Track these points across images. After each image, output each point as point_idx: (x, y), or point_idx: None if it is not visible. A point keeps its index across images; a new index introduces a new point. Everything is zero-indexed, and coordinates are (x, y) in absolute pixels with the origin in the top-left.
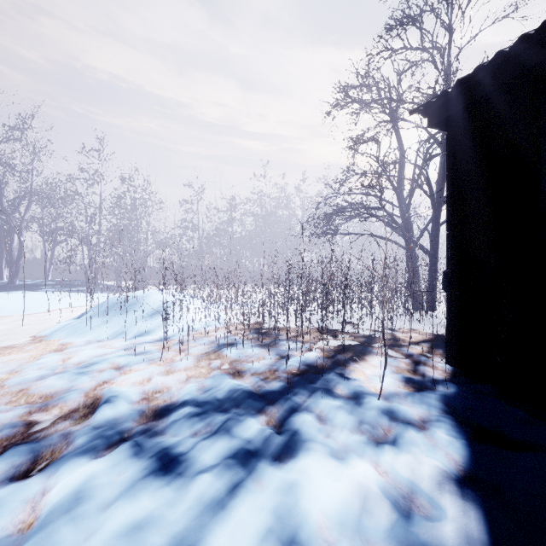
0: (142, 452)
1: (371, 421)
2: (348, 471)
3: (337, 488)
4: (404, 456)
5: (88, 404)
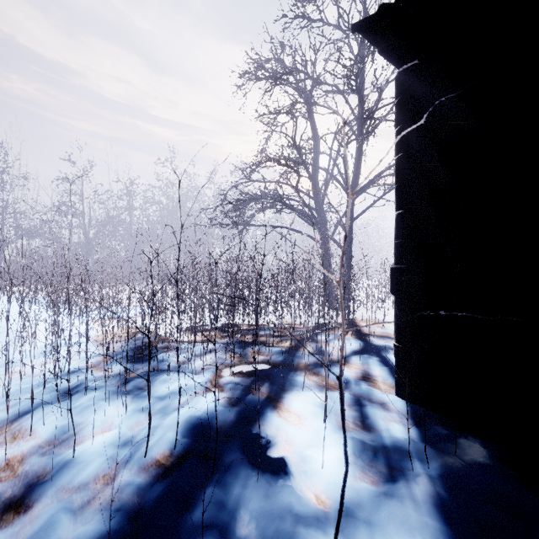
0: None
1: None
2: None
3: None
4: None
5: None
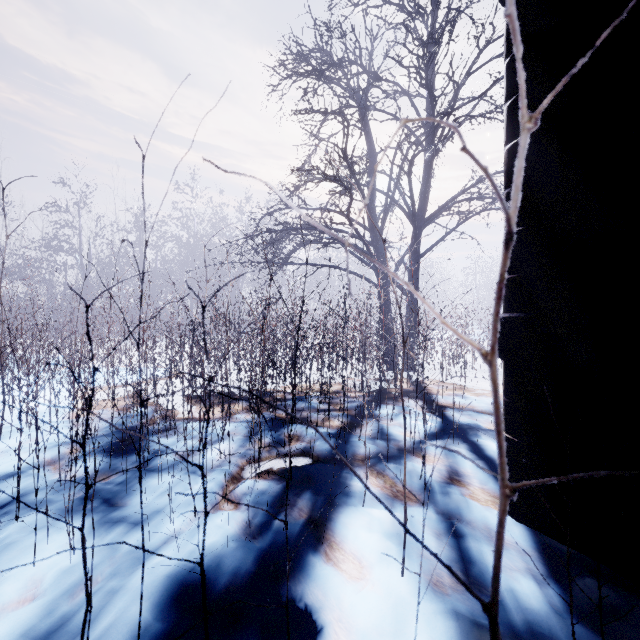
0: None
1: None
2: None
3: None
4: None
5: None
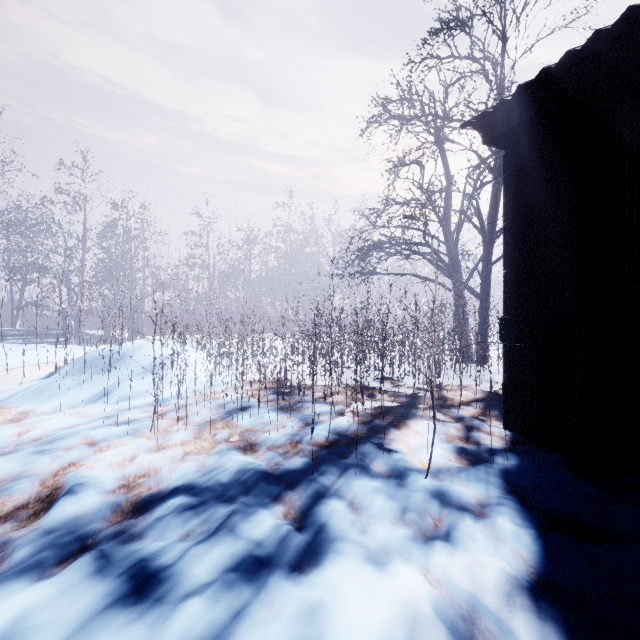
0: (108, 568)
1: (418, 509)
2: (390, 583)
3: (375, 610)
4: (461, 558)
5: (42, 497)
